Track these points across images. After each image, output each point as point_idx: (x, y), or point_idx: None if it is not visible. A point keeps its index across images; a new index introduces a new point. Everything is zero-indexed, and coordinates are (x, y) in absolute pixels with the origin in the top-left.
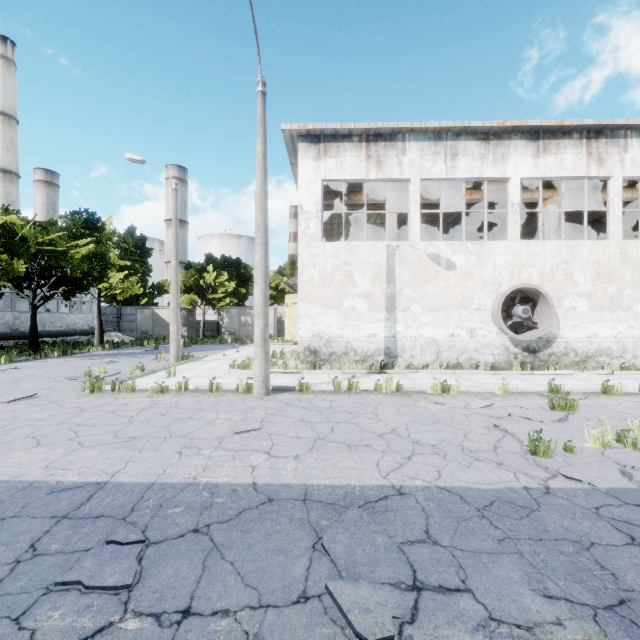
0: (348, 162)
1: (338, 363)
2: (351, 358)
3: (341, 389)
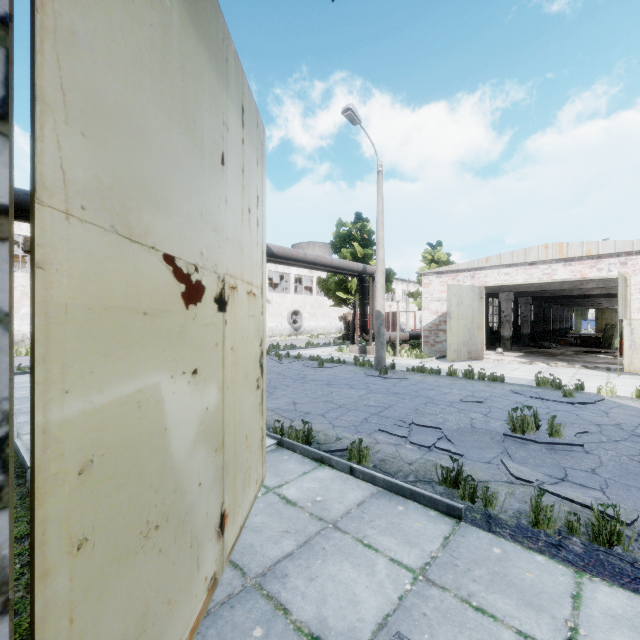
0: (25, 225)
1: (16, 347)
2: (27, 343)
3: (22, 355)
